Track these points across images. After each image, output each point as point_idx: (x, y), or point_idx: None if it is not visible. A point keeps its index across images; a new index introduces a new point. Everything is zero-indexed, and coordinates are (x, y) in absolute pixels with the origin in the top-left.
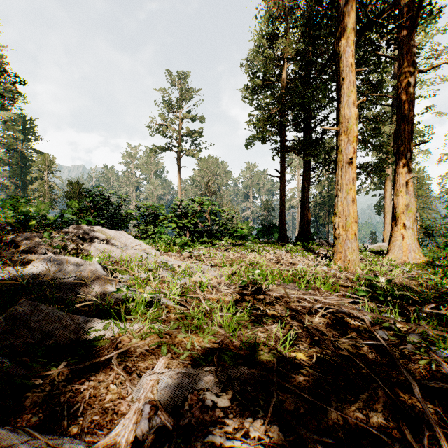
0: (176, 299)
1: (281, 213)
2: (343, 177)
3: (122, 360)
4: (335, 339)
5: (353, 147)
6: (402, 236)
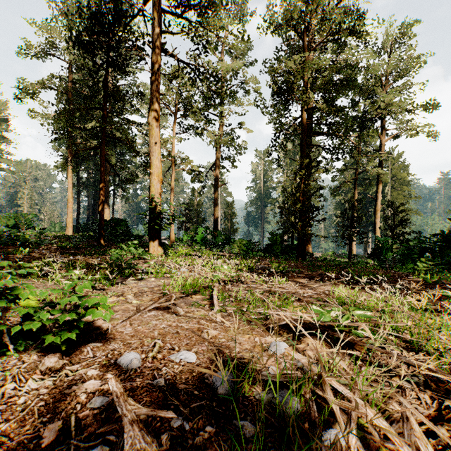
0: None
1: (78, 218)
2: (68, 211)
3: None
4: None
5: (70, 204)
6: None
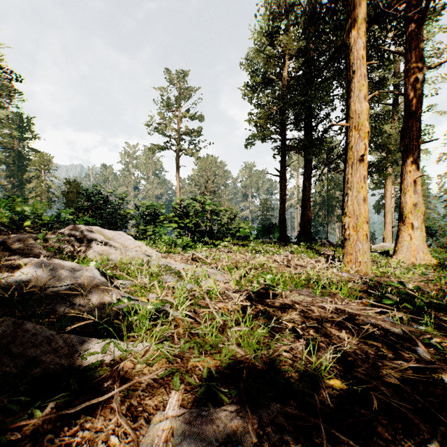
0: (184, 310)
1: (282, 212)
2: (353, 175)
3: (124, 395)
4: (375, 361)
5: (364, 143)
6: (409, 237)
